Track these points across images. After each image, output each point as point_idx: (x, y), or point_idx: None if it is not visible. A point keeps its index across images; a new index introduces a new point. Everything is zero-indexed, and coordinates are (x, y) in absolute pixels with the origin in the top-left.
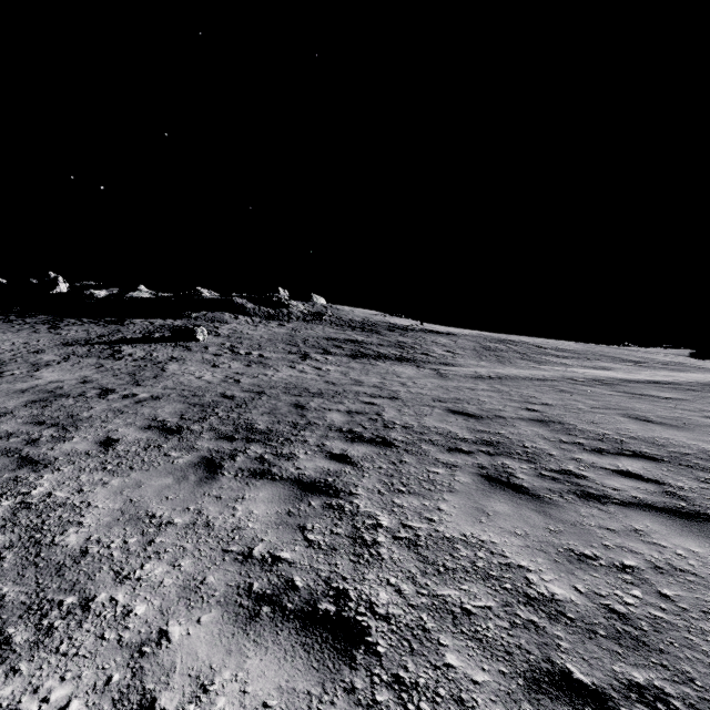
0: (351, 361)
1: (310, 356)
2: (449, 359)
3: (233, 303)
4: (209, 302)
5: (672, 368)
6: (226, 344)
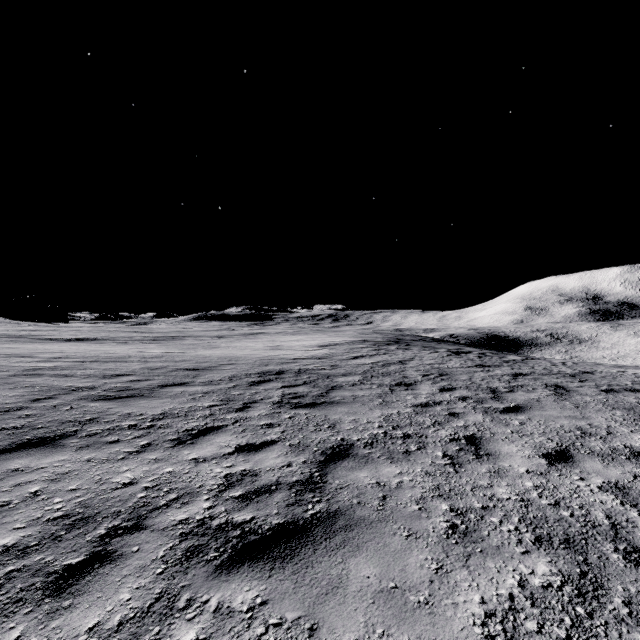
0: None
1: None
2: None
3: None
4: None
5: (52, 326)
6: None
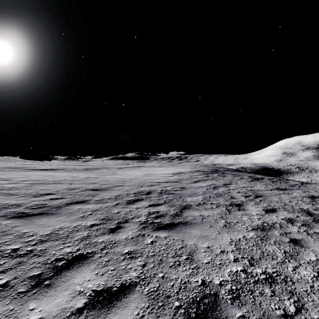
0: None
1: None
2: None
3: None
4: None
5: (40, 162)
6: None
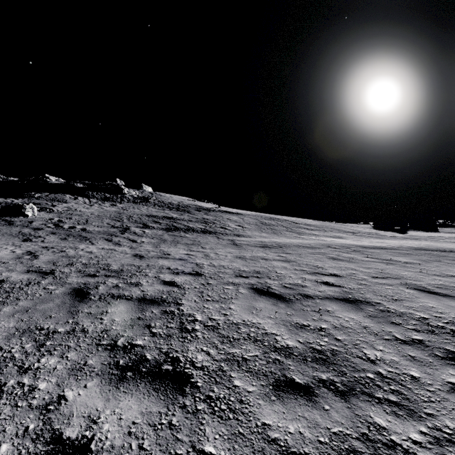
0: (164, 233)
1: (129, 230)
2: (240, 232)
3: (74, 187)
4: (52, 185)
5: (375, 237)
6: (54, 219)
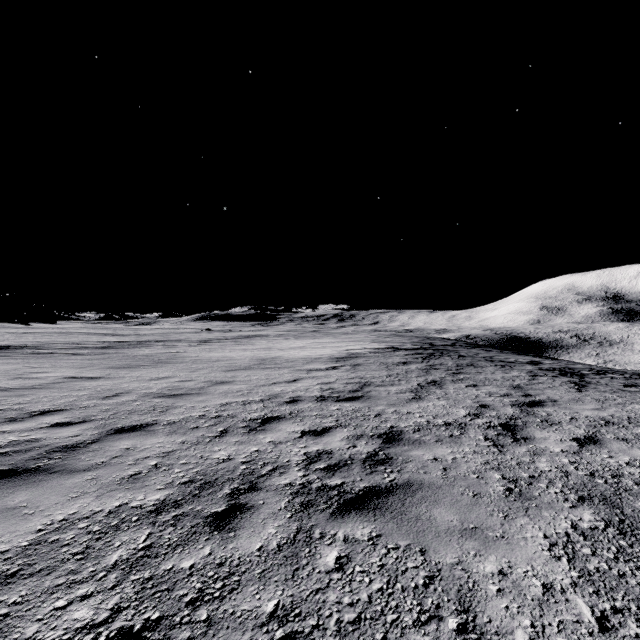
0: None
1: None
2: None
3: None
4: None
5: (12, 327)
6: None
